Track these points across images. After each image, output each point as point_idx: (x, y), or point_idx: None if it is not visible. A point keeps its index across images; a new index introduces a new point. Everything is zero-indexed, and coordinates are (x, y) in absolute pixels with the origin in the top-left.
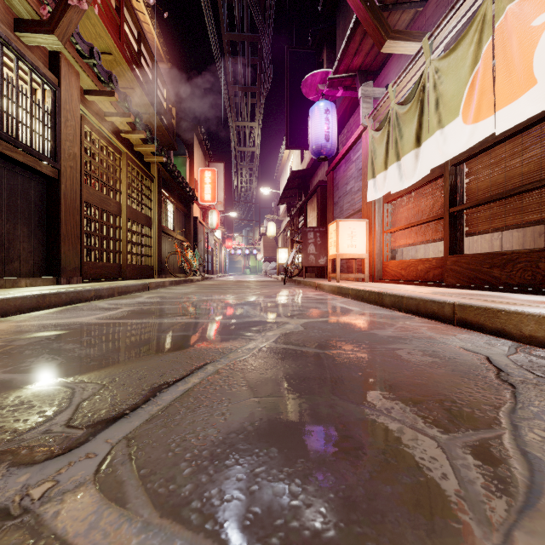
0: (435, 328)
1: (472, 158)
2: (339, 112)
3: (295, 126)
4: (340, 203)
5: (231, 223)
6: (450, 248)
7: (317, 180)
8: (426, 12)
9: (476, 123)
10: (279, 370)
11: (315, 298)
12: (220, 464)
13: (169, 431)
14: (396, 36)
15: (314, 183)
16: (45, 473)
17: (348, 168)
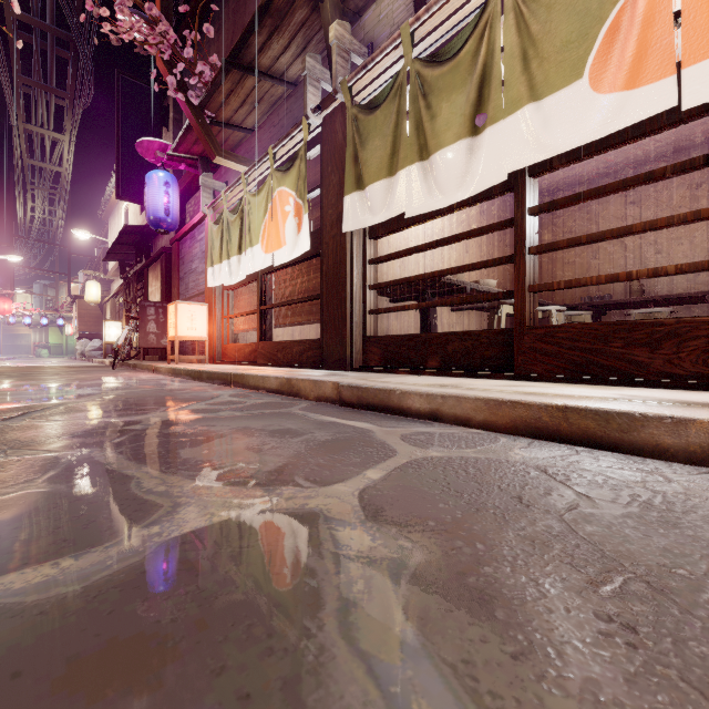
0: (219, 388)
1: (274, 272)
2: (185, 180)
3: (131, 173)
4: (186, 279)
5: (8, 271)
6: (261, 336)
7: (162, 243)
8: (252, 141)
9: (266, 254)
10: (101, 405)
11: (146, 379)
12: (77, 416)
13: (48, 416)
14: (225, 155)
15: (159, 245)
16: (2, 423)
17: (194, 245)
